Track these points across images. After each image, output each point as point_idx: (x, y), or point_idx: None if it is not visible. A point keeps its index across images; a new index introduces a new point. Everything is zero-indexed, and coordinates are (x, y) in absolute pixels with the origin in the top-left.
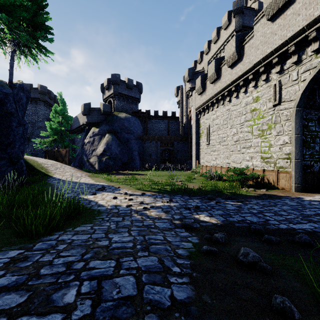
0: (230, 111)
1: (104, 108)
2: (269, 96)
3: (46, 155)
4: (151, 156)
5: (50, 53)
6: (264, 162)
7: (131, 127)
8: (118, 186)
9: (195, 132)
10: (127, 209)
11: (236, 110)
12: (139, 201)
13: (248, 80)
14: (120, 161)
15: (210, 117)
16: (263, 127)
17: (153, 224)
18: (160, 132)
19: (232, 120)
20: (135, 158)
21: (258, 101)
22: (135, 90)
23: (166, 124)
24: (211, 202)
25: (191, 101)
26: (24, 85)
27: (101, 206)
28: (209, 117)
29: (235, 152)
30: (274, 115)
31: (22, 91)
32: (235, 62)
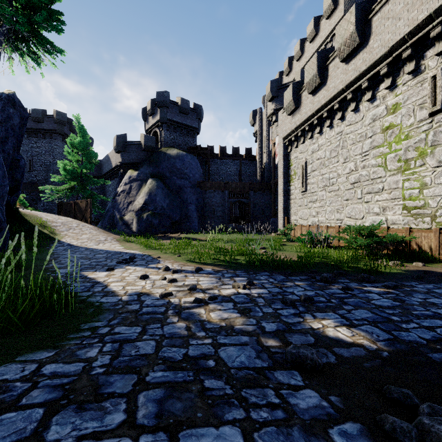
0: (343, 134)
1: (146, 141)
2: (421, 98)
3: (60, 209)
4: (216, 212)
5: (59, 50)
6: (410, 215)
7: (185, 169)
8: (157, 256)
9: (282, 174)
10: (160, 302)
11: (355, 131)
12: (188, 285)
13: (377, 78)
14: (169, 219)
15: (308, 149)
16: (407, 154)
17: (212, 354)
18: (229, 178)
19: (346, 149)
20: (192, 215)
21: (397, 112)
22: (192, 115)
23: (238, 166)
24: (333, 288)
25: (275, 129)
26: (16, 98)
27: (110, 295)
28: (305, 149)
29: (352, 201)
30: (432, 131)
31: (13, 106)
32: (353, 50)
